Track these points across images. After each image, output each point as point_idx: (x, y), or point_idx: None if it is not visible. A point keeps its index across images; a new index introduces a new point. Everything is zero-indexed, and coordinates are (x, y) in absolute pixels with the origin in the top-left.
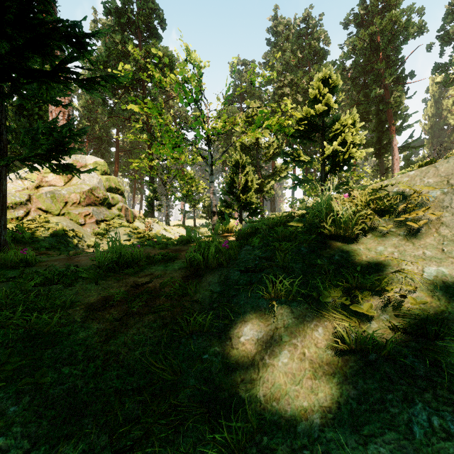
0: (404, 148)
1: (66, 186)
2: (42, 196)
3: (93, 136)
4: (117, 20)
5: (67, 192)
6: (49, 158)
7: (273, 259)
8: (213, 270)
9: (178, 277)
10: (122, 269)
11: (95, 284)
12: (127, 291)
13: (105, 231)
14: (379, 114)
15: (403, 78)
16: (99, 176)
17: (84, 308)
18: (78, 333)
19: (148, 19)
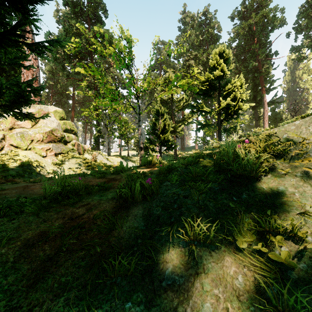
0: (271, 103)
1: (33, 128)
2: (14, 135)
3: (56, 92)
4: (72, 10)
5: (33, 132)
6: (12, 107)
7: (189, 197)
8: (139, 203)
9: (109, 208)
10: (64, 199)
11: (36, 216)
12: (63, 224)
13: (61, 161)
14: (254, 80)
15: (270, 55)
16: (58, 121)
17: (20, 245)
18: (7, 276)
19: (95, 10)
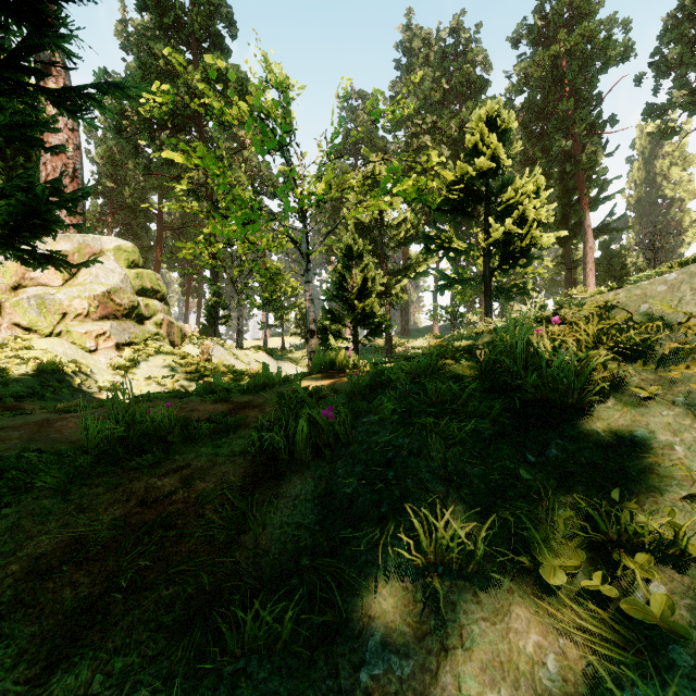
0: (601, 231)
1: (66, 287)
2: (22, 303)
3: (121, 205)
4: (158, 20)
5: (66, 297)
6: (13, 240)
7: (424, 453)
8: (305, 466)
9: (236, 476)
10: (129, 456)
11: (62, 499)
12: (125, 517)
13: (131, 362)
14: (564, 179)
15: (600, 125)
16: (124, 271)
17: (17, 571)
18: None
19: (208, 20)
